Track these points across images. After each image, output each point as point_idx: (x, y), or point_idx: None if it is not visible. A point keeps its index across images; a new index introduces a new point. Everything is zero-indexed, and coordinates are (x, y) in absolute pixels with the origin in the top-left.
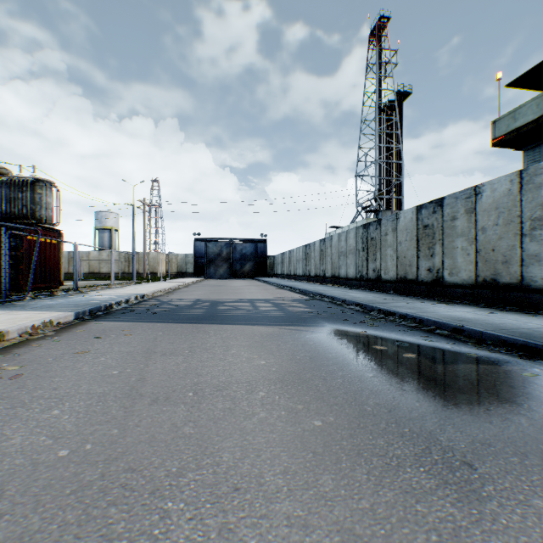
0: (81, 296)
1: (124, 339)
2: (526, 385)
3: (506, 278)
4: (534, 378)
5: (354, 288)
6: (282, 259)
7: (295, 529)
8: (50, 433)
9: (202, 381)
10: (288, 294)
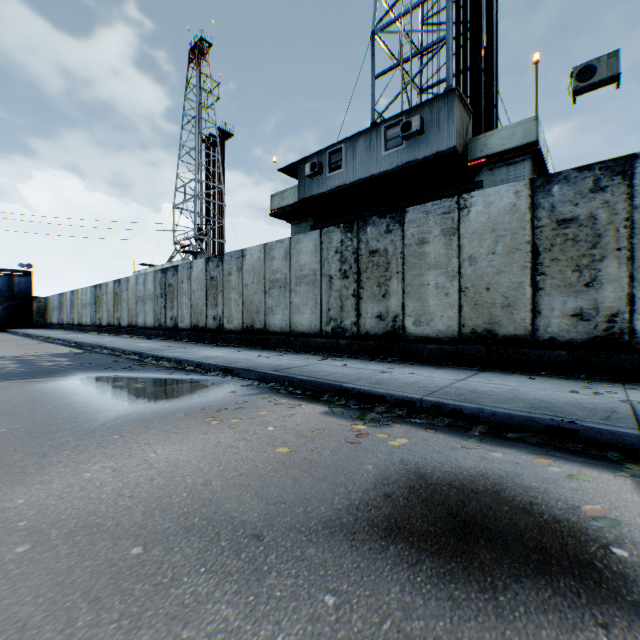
0: None
1: None
2: (199, 389)
3: (259, 325)
4: (210, 385)
5: (152, 338)
6: (62, 302)
7: None
8: None
9: None
10: (54, 349)
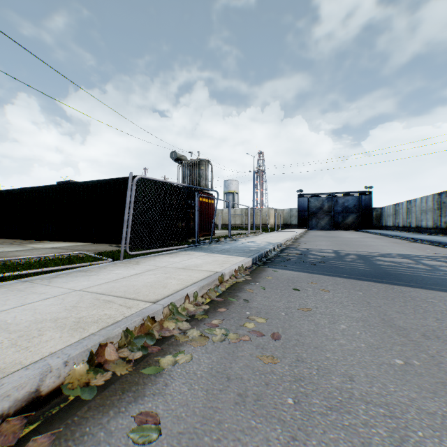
0: (236, 242)
1: (327, 296)
2: None
3: None
4: None
5: None
6: (395, 210)
7: None
8: None
9: None
10: (442, 250)
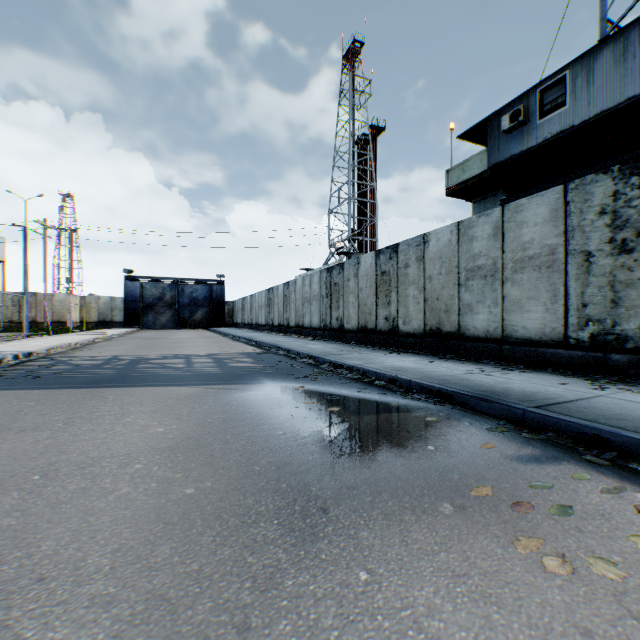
0: None
1: None
2: (423, 429)
3: (448, 327)
4: (433, 422)
5: (317, 338)
6: (243, 305)
7: (95, 608)
8: None
9: (63, 459)
10: (239, 347)
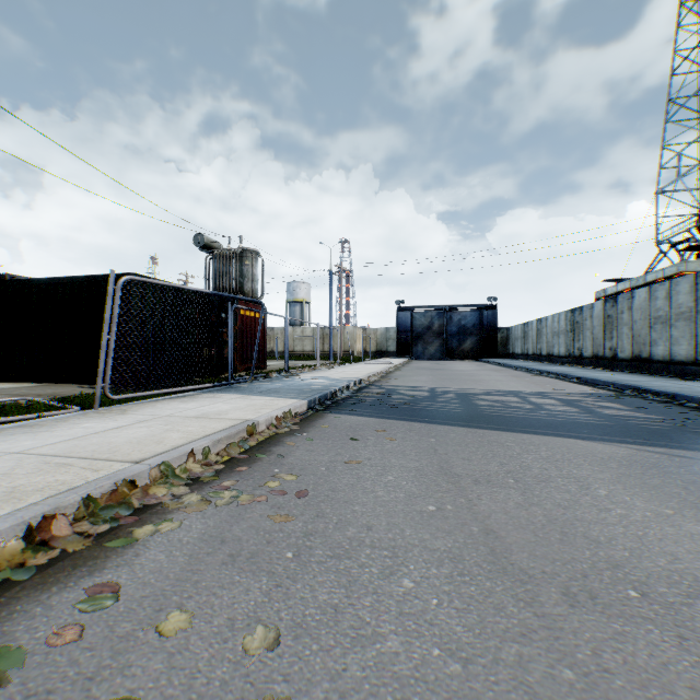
0: (294, 379)
1: (390, 446)
2: None
3: None
4: None
5: (690, 378)
6: (524, 331)
7: None
8: (439, 641)
9: (618, 559)
10: (564, 385)
